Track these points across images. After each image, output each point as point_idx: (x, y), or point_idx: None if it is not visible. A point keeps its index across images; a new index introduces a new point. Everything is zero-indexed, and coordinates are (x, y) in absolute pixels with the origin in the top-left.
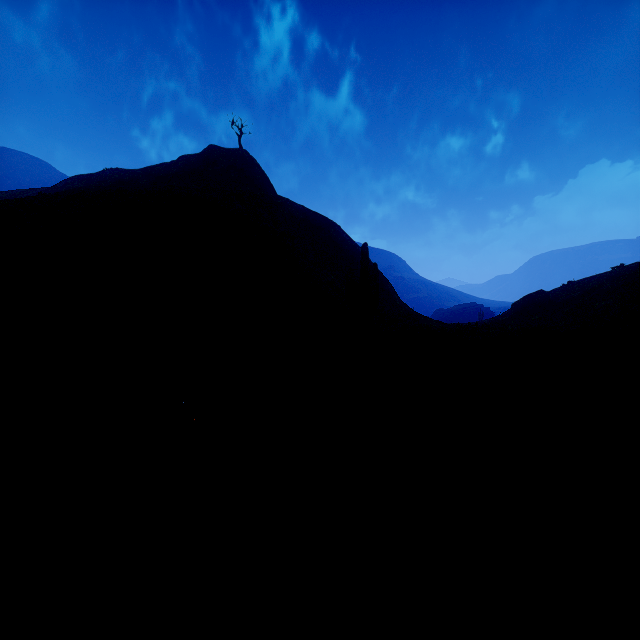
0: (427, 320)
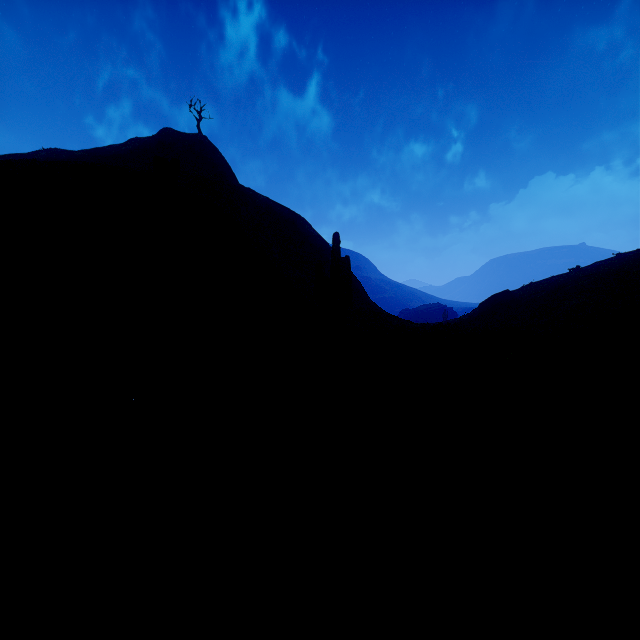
0: (398, 320)
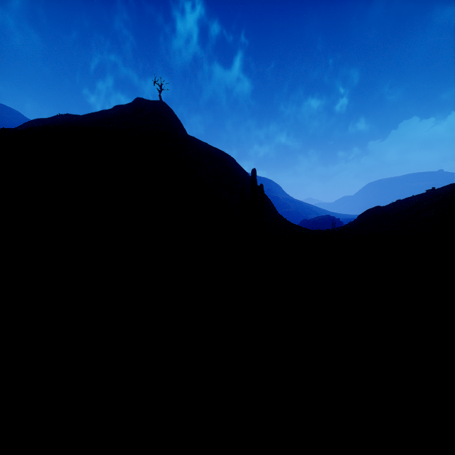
0: (297, 227)
